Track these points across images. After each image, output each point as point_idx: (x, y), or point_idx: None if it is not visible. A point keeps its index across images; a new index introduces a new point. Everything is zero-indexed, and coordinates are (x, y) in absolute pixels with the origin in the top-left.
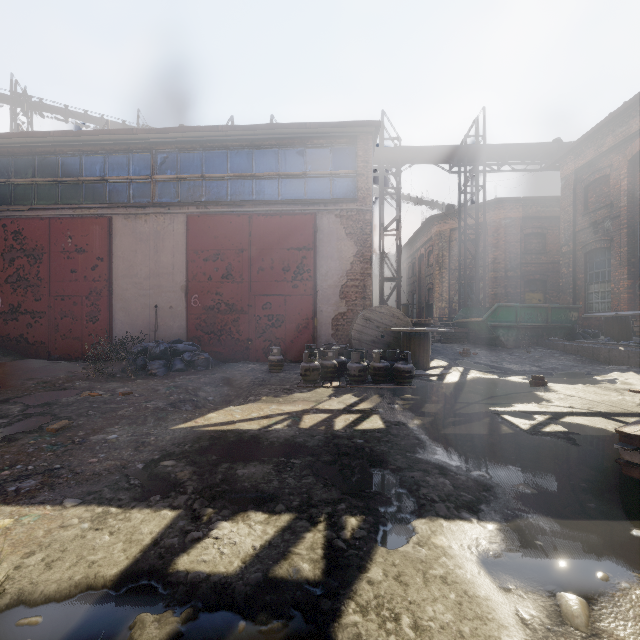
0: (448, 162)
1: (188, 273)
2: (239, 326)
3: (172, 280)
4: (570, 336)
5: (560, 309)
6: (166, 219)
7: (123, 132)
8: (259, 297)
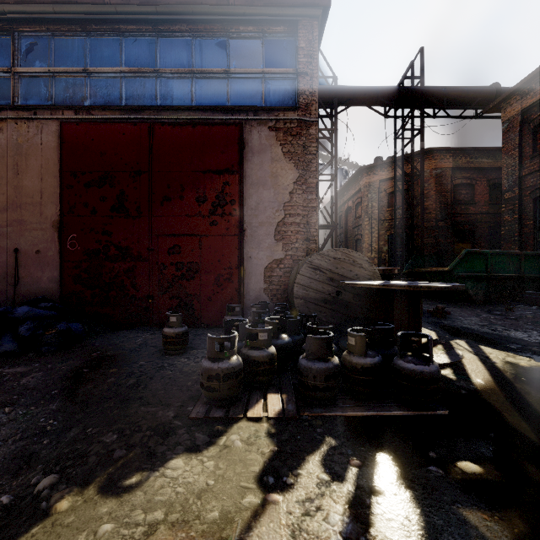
0: (385, 104)
1: (62, 203)
2: (135, 278)
3: (39, 213)
4: (539, 288)
5: (533, 257)
6: (31, 127)
7: None
8: (163, 238)
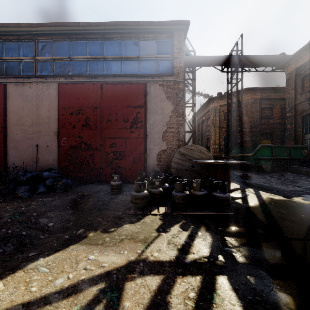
0: (222, 65)
1: (59, 123)
2: (94, 159)
3: (48, 127)
4: (302, 164)
5: (297, 148)
6: (44, 86)
7: (13, 25)
8: (107, 139)
